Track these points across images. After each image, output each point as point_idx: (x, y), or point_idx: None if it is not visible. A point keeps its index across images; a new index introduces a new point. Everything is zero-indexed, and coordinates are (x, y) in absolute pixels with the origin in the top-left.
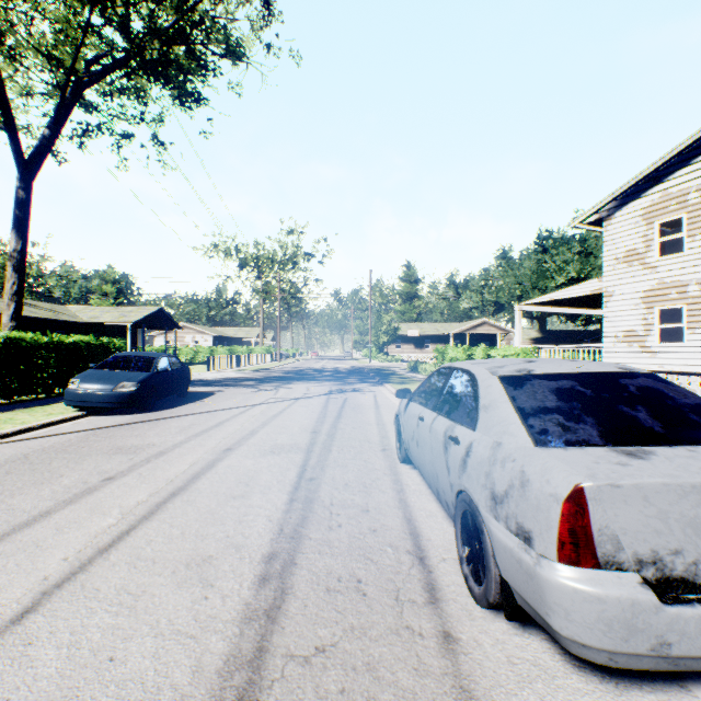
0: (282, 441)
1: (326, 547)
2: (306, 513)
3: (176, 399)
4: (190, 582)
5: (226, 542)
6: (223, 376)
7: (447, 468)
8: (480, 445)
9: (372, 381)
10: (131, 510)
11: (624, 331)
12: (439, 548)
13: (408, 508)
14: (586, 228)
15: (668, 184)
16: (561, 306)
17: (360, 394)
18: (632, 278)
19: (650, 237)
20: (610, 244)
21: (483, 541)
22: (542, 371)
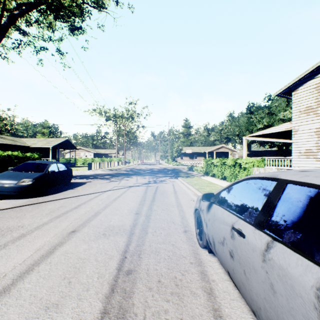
0: (113, 223)
1: None
2: None
3: (63, 187)
4: None
5: None
6: (95, 173)
7: None
8: None
9: (171, 176)
10: None
11: (305, 149)
12: None
13: None
14: (282, 96)
15: None
16: (266, 137)
17: (165, 184)
18: (309, 121)
19: (319, 99)
20: (296, 104)
21: None
22: None
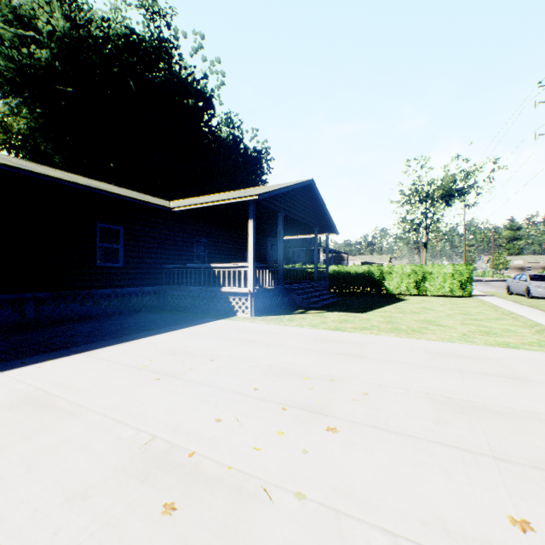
0: None
1: None
2: None
3: None
4: None
5: None
6: None
7: None
8: None
9: None
10: None
11: None
12: None
13: None
14: None
15: None
16: None
17: None
18: None
19: None
20: None
21: None
22: None
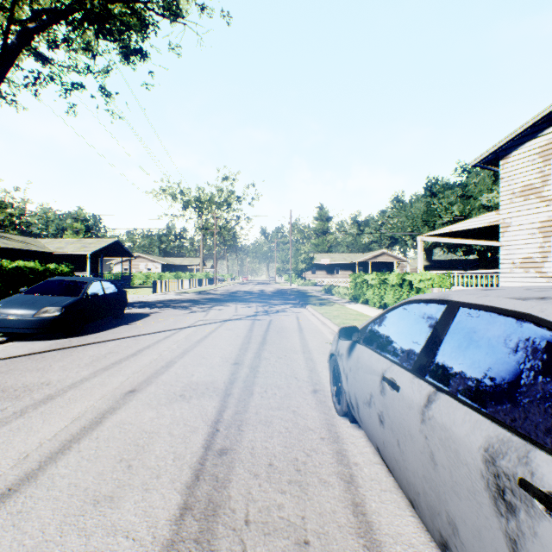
0: (197, 378)
1: None
2: None
3: (111, 321)
4: None
5: None
6: (165, 298)
7: None
8: None
9: (294, 303)
10: None
11: (521, 258)
12: None
13: (372, 535)
14: (483, 167)
15: None
16: (457, 237)
17: (284, 316)
18: (529, 210)
19: (546, 172)
20: (507, 180)
21: None
22: None
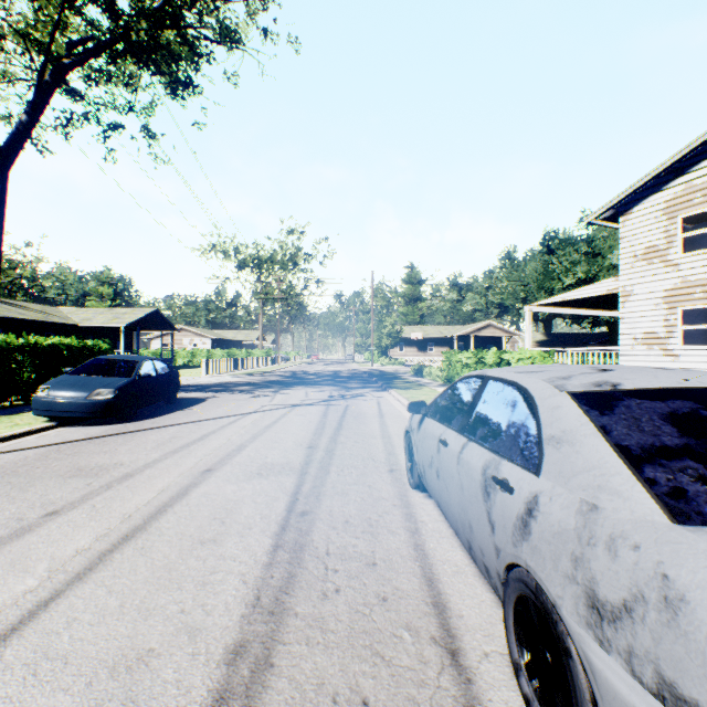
0: (272, 460)
1: (318, 631)
2: (293, 568)
3: (163, 406)
4: (107, 706)
5: (177, 623)
6: (219, 380)
7: (489, 522)
8: (554, 503)
9: (375, 386)
10: (64, 565)
11: (644, 333)
12: (477, 632)
13: (426, 560)
14: (601, 224)
15: (693, 175)
16: (573, 307)
17: (363, 401)
18: (652, 277)
19: (672, 232)
20: (628, 241)
21: (570, 670)
22: (635, 386)
